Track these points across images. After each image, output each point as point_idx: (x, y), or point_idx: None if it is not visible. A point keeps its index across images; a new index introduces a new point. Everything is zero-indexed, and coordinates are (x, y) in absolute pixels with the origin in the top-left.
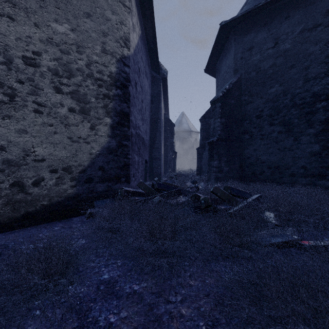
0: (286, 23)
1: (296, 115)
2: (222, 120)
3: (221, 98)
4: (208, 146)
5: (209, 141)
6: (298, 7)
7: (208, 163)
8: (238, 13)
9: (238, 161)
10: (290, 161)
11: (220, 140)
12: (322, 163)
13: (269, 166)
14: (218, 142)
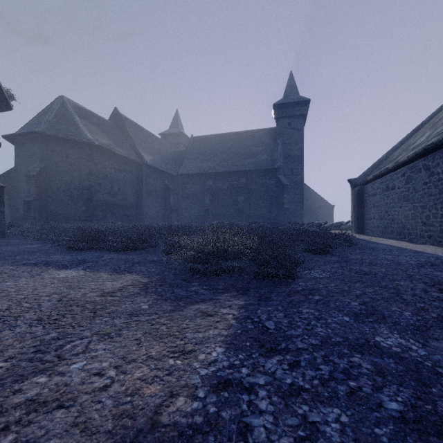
0: (72, 149)
1: (76, 193)
2: (36, 189)
3: (36, 176)
4: (8, 200)
5: (27, 200)
6: (77, 146)
7: (25, 214)
8: (44, 125)
9: (45, 213)
10: (74, 214)
11: (35, 200)
12: (86, 215)
13: (64, 216)
14: (34, 201)
